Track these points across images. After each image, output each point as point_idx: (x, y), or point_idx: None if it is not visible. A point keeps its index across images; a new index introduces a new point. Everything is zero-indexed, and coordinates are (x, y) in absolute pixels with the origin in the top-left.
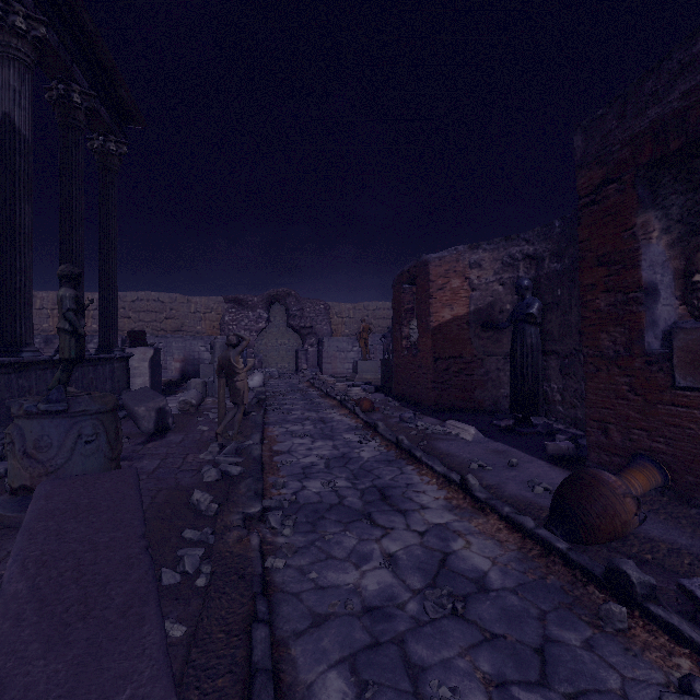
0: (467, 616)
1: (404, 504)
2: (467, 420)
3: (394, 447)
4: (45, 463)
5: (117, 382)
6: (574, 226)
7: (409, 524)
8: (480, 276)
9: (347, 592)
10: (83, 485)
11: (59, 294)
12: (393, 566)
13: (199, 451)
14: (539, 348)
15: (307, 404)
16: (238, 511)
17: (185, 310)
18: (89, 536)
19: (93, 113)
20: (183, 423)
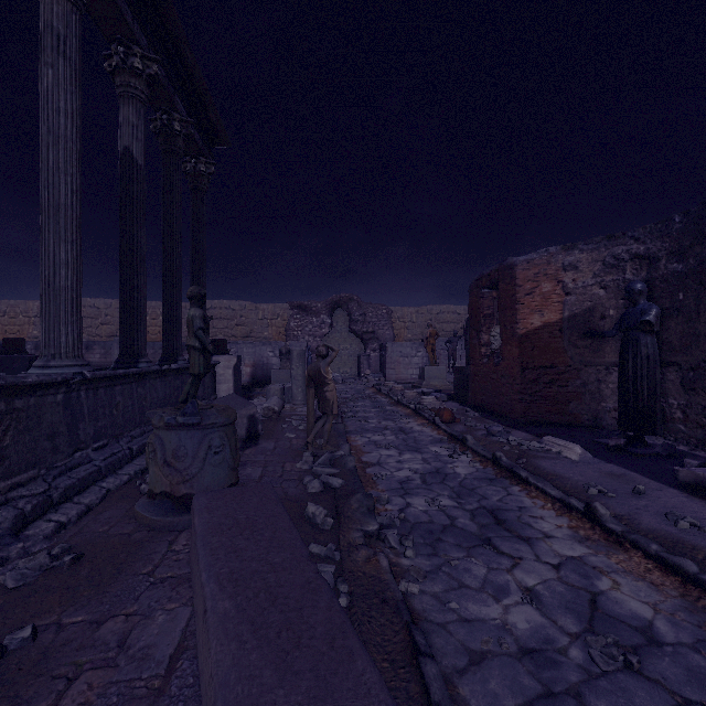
0: (645, 672)
1: (524, 531)
2: (564, 436)
3: (490, 464)
4: (182, 471)
5: (207, 388)
6: (703, 222)
7: (538, 554)
8: (576, 279)
9: (495, 628)
10: (233, 499)
11: (190, 314)
12: (535, 602)
13: (294, 459)
14: (657, 359)
15: (380, 412)
16: (357, 528)
17: (253, 316)
18: (262, 555)
19: (188, 138)
20: (270, 430)
